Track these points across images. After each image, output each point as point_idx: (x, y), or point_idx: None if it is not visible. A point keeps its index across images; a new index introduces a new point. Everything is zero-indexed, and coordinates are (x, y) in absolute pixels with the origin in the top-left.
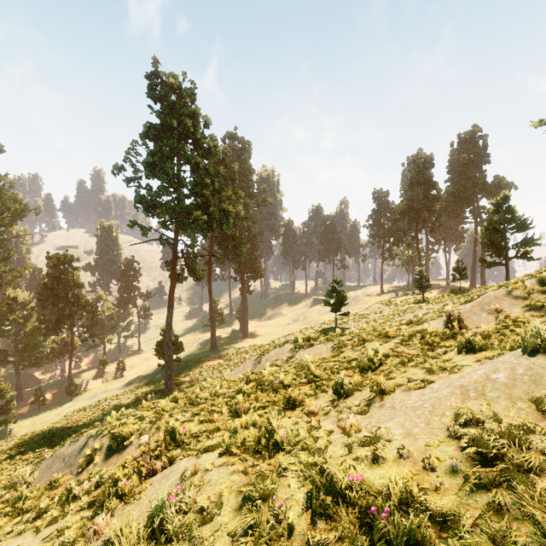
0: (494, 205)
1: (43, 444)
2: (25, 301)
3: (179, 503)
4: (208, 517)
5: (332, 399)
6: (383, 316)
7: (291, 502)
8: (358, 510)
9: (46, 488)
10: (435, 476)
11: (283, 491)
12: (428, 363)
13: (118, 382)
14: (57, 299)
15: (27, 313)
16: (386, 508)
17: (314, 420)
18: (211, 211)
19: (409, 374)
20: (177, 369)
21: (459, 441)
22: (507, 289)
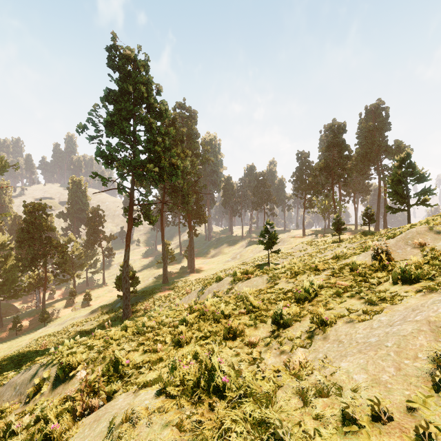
0: (398, 161)
1: (12, 366)
2: (5, 243)
3: None
4: None
5: (271, 330)
6: (307, 253)
7: None
8: None
9: None
10: None
11: None
12: (364, 294)
13: (84, 310)
14: (32, 240)
15: (7, 253)
16: None
17: (255, 352)
18: (162, 164)
19: (347, 305)
20: (134, 299)
21: None
22: (428, 225)
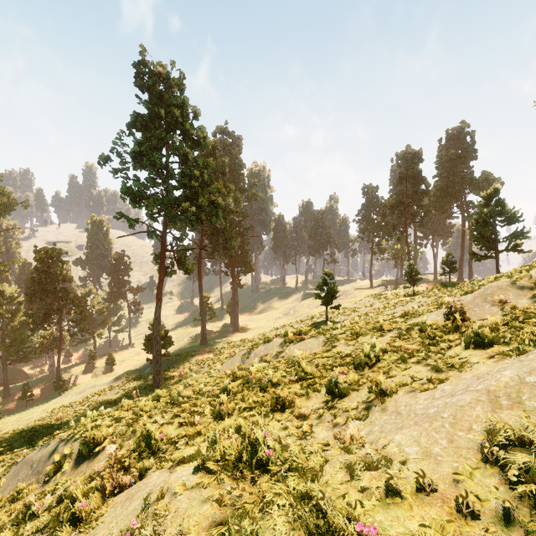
0: (484, 198)
1: (24, 443)
2: (12, 295)
3: None
4: None
5: (325, 400)
6: (374, 309)
7: None
8: None
9: (8, 499)
10: (479, 527)
11: None
12: (432, 360)
13: (107, 377)
14: (45, 293)
15: (15, 307)
16: None
17: (305, 425)
18: (199, 202)
19: (412, 372)
20: (166, 364)
21: (501, 470)
22: (511, 279)
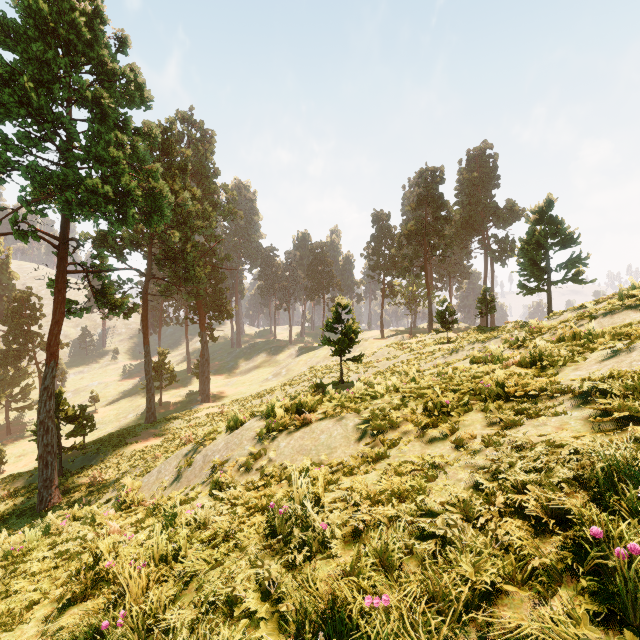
0: (535, 213)
1: None
2: None
3: None
4: None
5: None
6: (401, 362)
7: None
8: None
9: None
10: None
11: None
12: None
13: None
14: None
15: None
16: None
17: None
18: (123, 184)
19: None
20: (80, 461)
21: None
22: None
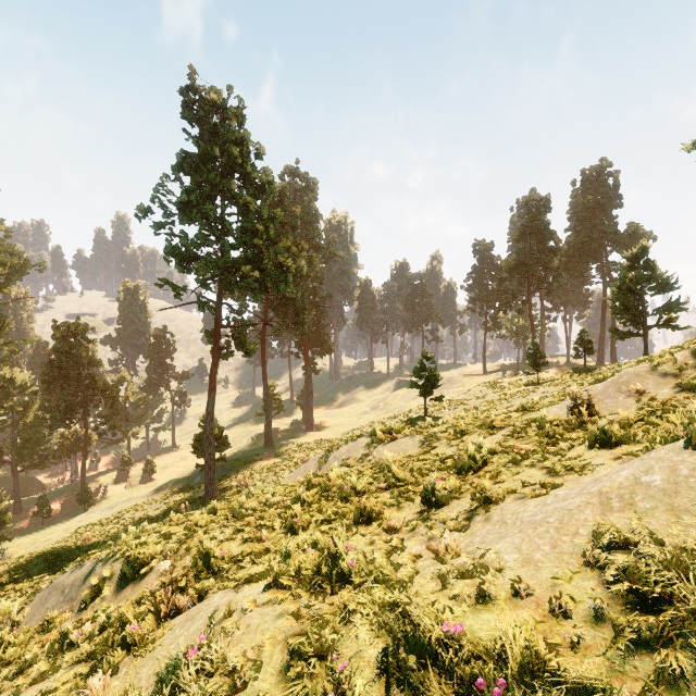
0: (629, 259)
1: (44, 568)
2: (25, 383)
3: (202, 661)
4: (241, 682)
5: (420, 510)
6: (486, 401)
7: (359, 663)
8: (457, 678)
9: (37, 630)
10: (570, 626)
11: (349, 645)
12: (549, 462)
13: (145, 488)
14: (66, 380)
15: (28, 399)
16: (499, 678)
17: (395, 538)
18: (264, 265)
19: (524, 477)
20: (221, 471)
21: (601, 572)
22: (651, 364)
